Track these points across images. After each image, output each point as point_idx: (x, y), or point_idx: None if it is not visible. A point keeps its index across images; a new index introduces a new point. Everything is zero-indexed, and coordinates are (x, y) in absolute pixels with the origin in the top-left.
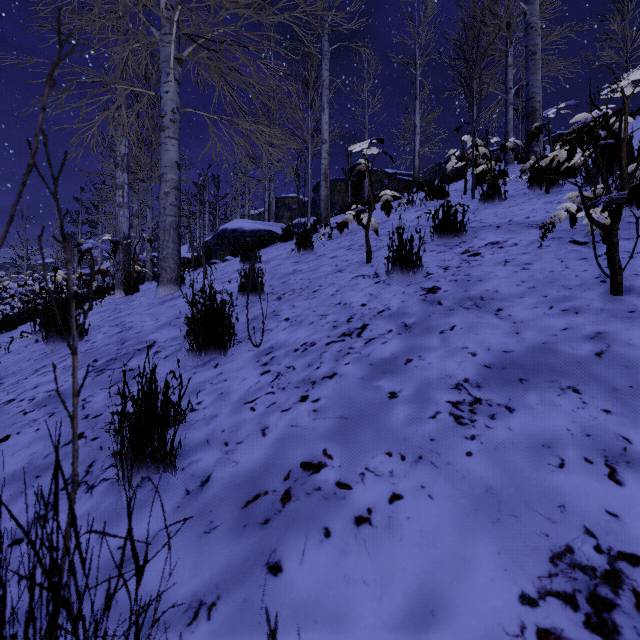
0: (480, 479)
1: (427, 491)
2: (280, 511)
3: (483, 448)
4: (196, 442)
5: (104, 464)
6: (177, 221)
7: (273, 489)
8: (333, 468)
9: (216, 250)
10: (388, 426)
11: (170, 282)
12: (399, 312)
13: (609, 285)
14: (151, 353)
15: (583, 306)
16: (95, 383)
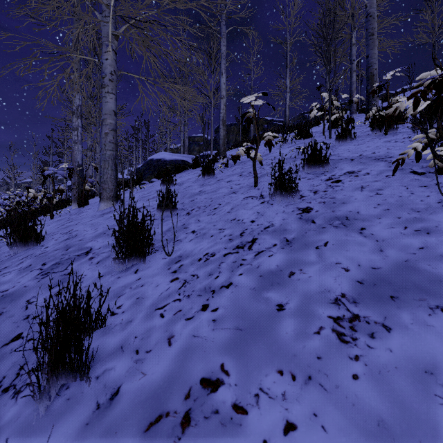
0: (370, 409)
1: (320, 421)
2: (179, 439)
3: (368, 371)
4: (112, 348)
5: (33, 367)
6: (114, 154)
7: (174, 410)
8: (230, 387)
9: (145, 174)
10: (278, 340)
11: (109, 199)
12: (281, 228)
13: None
14: (87, 259)
15: (432, 227)
16: (40, 285)
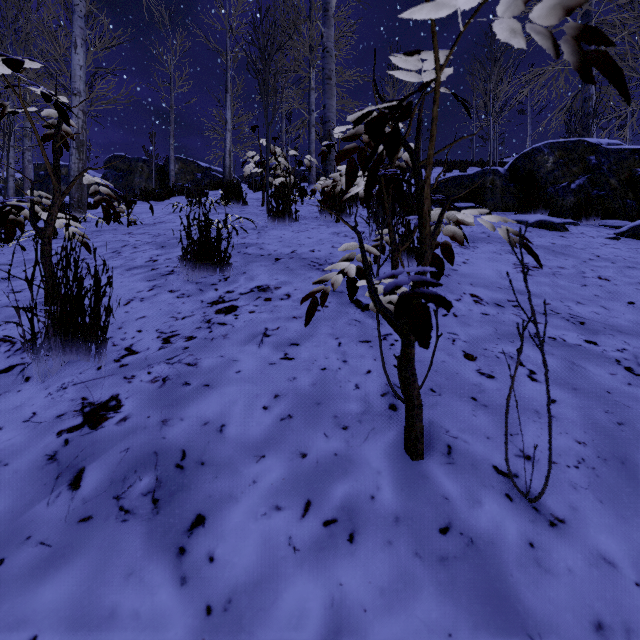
0: None
1: None
2: None
3: None
4: None
5: None
6: None
7: None
8: None
9: None
10: None
11: None
12: None
13: (402, 420)
14: None
15: (364, 501)
16: None
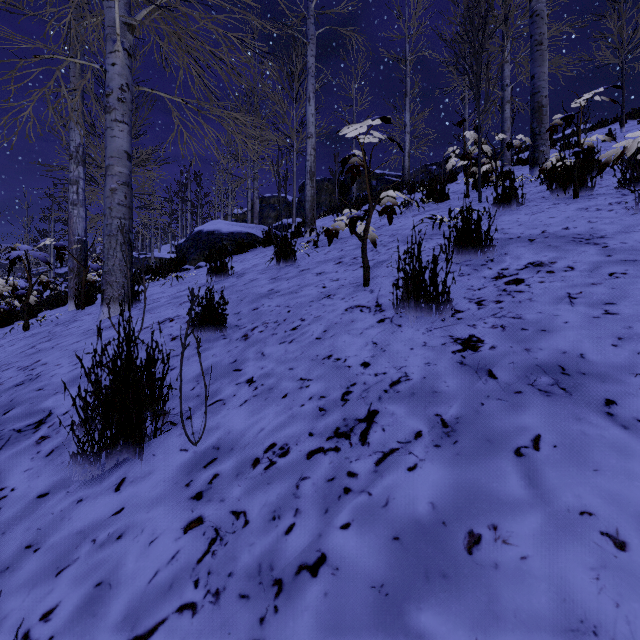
0: None
1: None
2: None
3: None
4: None
5: None
6: (127, 224)
7: None
8: None
9: (190, 254)
10: None
11: (117, 300)
12: (426, 387)
13: None
14: (33, 440)
15: None
16: None
